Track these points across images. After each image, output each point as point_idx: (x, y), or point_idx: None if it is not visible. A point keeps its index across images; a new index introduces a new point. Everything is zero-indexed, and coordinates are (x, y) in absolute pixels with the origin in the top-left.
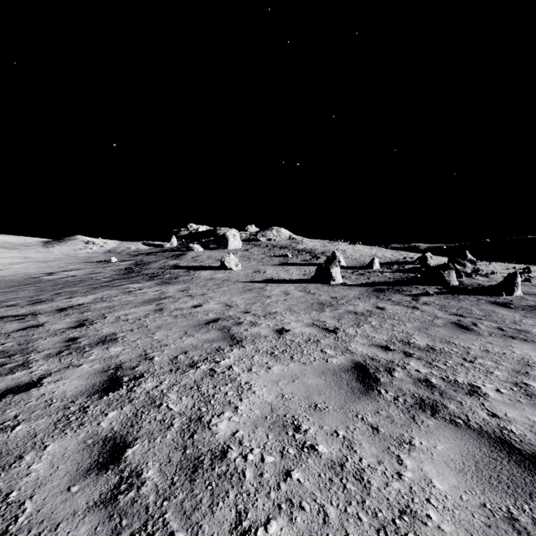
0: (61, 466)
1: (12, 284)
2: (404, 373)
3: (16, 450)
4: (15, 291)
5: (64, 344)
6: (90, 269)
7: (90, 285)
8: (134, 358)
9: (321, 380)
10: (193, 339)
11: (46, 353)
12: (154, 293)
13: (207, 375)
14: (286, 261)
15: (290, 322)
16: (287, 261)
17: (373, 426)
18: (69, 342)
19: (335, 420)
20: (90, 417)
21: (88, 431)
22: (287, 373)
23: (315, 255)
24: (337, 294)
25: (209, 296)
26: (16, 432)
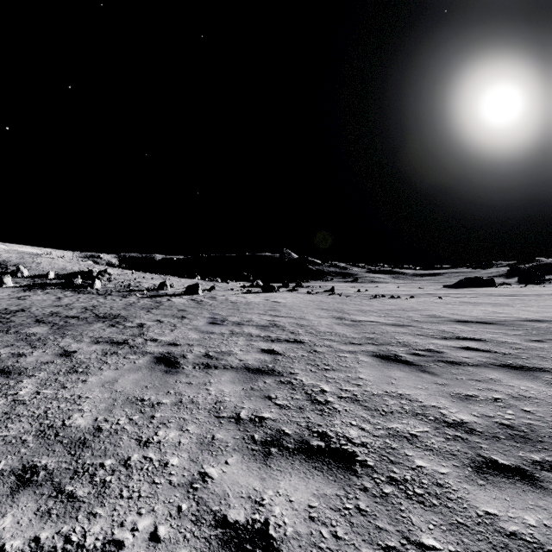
0: None
1: None
2: None
3: None
4: None
5: None
6: None
7: None
8: None
9: None
10: None
11: None
12: None
13: None
14: None
15: None
16: None
17: None
18: None
19: None
20: None
21: None
22: None
23: (6, 267)
24: (2, 291)
25: None
26: None
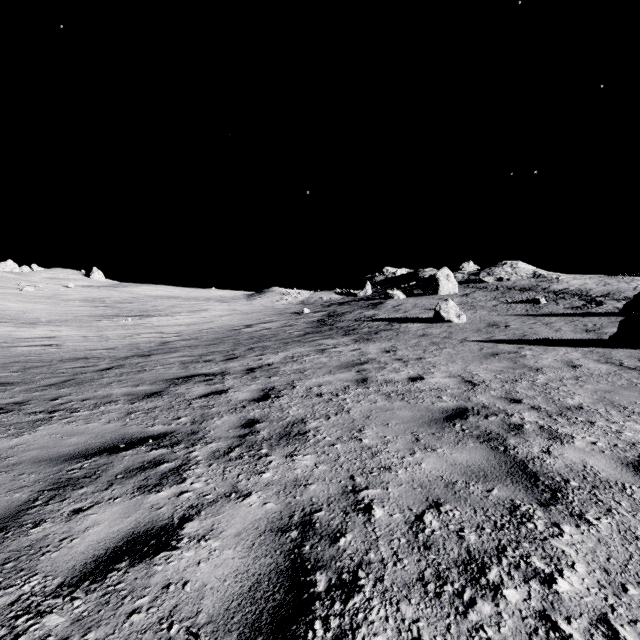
0: None
1: (217, 336)
2: None
3: None
4: (217, 344)
5: (238, 432)
6: (284, 321)
7: (282, 339)
8: (334, 499)
9: None
10: (436, 460)
11: (213, 447)
12: (352, 353)
13: None
14: (539, 309)
15: None
16: (540, 309)
17: None
18: (245, 430)
19: None
20: None
21: None
22: None
23: (591, 299)
24: None
25: (430, 363)
26: None
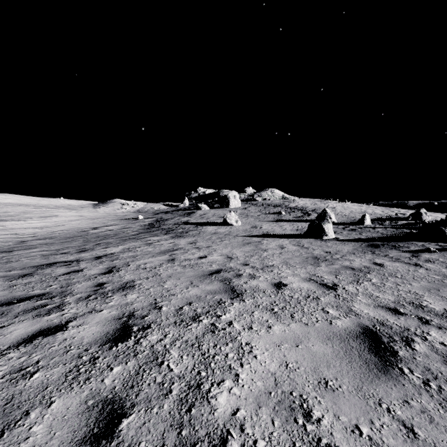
0: (58, 432)
1: (69, 236)
2: (427, 345)
3: (26, 404)
4: (70, 242)
5: (93, 289)
6: (123, 224)
7: (121, 237)
8: (145, 307)
9: (327, 347)
10: (197, 290)
11: (78, 296)
12: (169, 245)
13: (208, 331)
14: (280, 218)
15: (287, 275)
16: (281, 218)
17: (405, 425)
18: (98, 287)
19: (353, 407)
20: (96, 370)
21: (91, 388)
22: (289, 334)
23: (306, 212)
24: (330, 248)
25: (213, 249)
26: (32, 380)
